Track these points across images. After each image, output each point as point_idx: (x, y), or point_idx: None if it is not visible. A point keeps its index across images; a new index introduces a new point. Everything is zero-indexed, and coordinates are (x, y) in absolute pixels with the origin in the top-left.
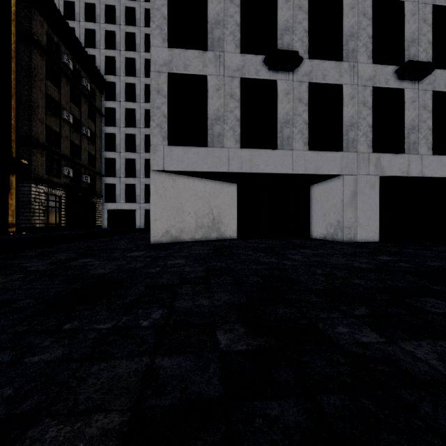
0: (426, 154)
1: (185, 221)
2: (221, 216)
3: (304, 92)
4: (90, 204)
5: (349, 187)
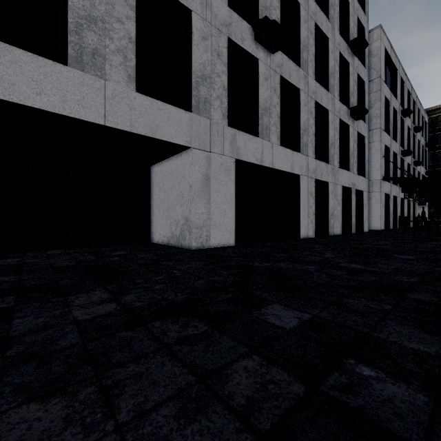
0: (276, 143)
1: None
2: None
3: None
4: None
5: (200, 168)
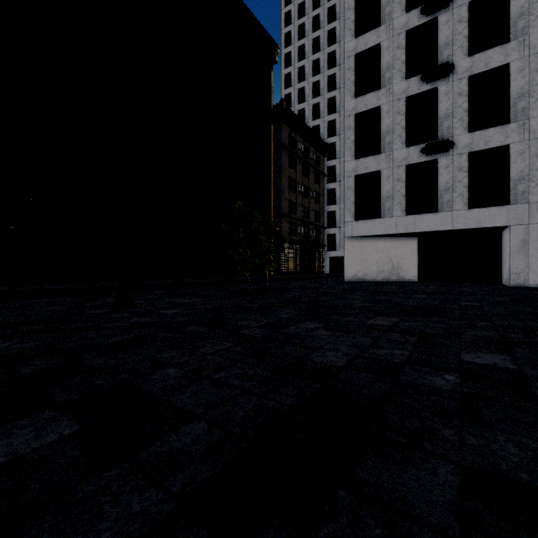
0: None
1: (368, 268)
2: (401, 264)
3: (464, 162)
4: (316, 253)
5: (517, 236)
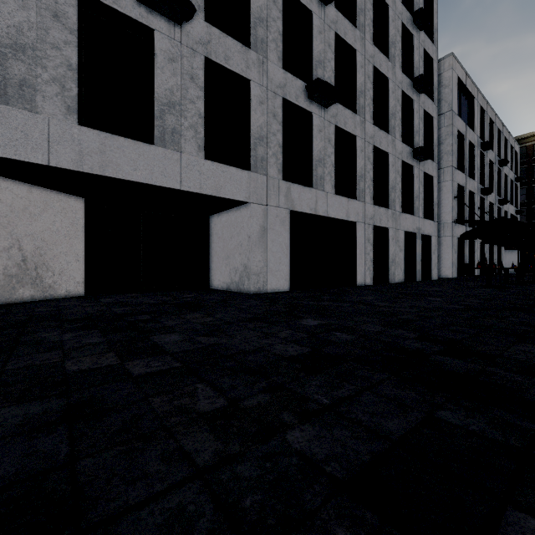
0: (330, 192)
1: None
2: (46, 255)
3: (198, 68)
4: None
5: (258, 220)
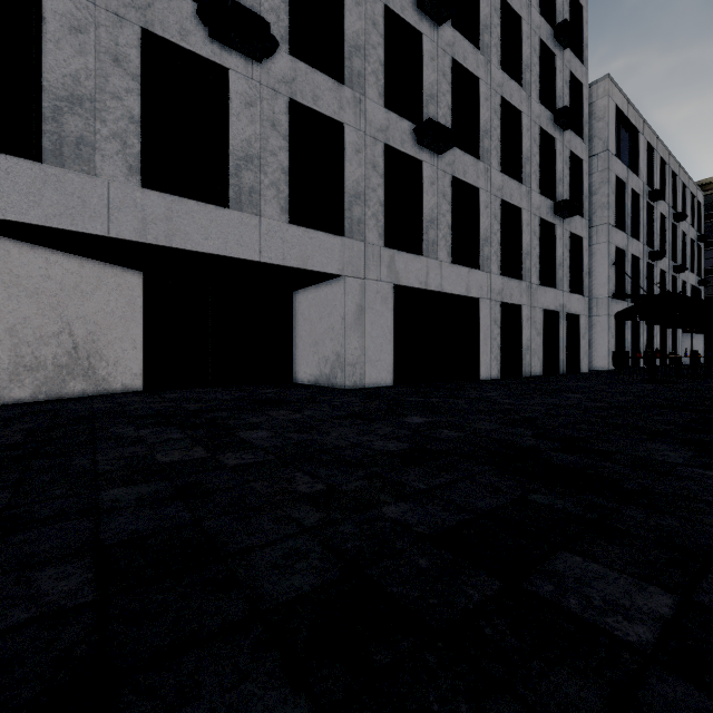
0: (445, 261)
1: None
2: (100, 341)
3: (281, 112)
4: None
5: (354, 298)
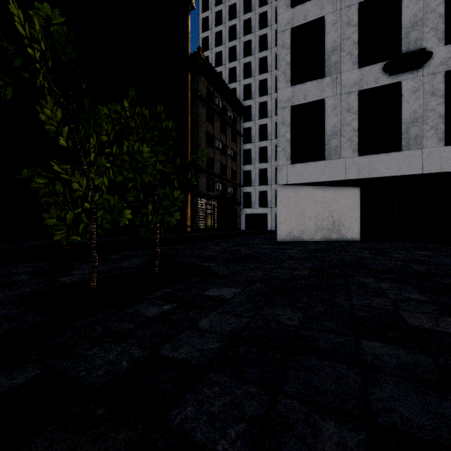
0: None
1: (306, 224)
2: (342, 219)
3: (438, 83)
4: (233, 210)
5: None
